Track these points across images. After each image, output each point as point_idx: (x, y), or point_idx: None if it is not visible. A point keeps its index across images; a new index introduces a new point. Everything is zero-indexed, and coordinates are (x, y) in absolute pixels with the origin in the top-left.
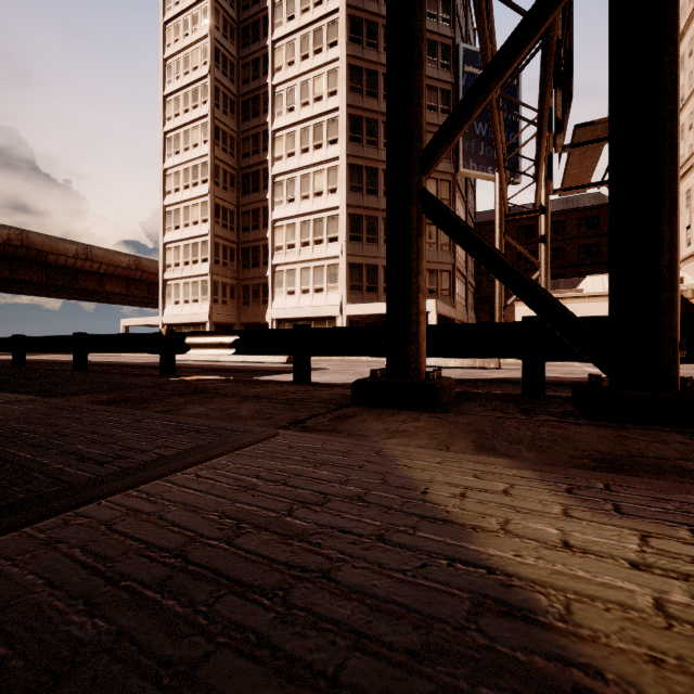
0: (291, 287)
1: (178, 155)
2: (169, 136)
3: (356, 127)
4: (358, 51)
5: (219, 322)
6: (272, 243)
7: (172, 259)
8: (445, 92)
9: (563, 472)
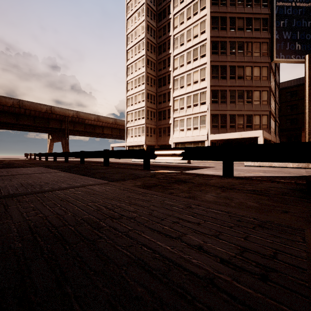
0: (181, 128)
1: (132, 74)
2: (128, 66)
3: (215, 46)
4: (216, 9)
5: (149, 144)
6: (173, 108)
7: (130, 118)
8: (264, 19)
9: None
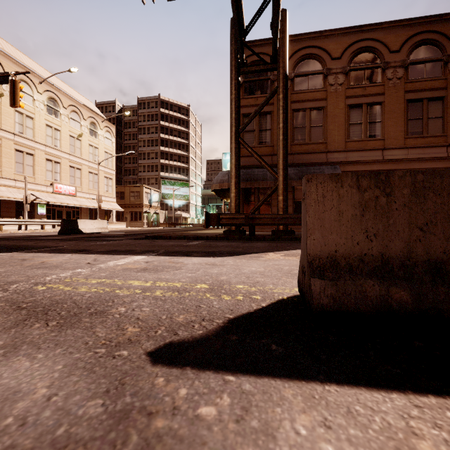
0: None
1: None
2: None
3: None
4: None
5: None
6: None
7: None
8: None
9: None
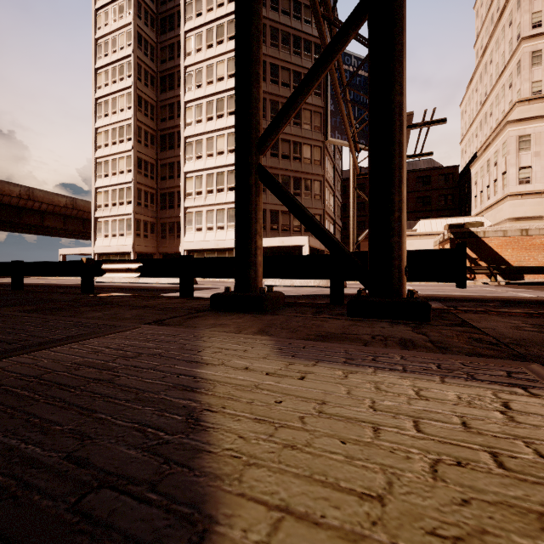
0: (199, 225)
1: (107, 117)
2: (100, 101)
3: None
4: None
5: (141, 252)
6: (184, 190)
7: (102, 201)
8: None
9: (291, 341)
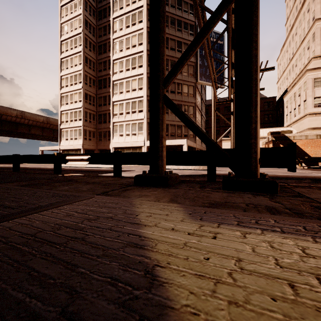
0: (121, 133)
1: (67, 69)
2: (63, 60)
3: None
4: None
5: (87, 149)
6: (112, 112)
7: (64, 119)
8: None
9: (194, 208)
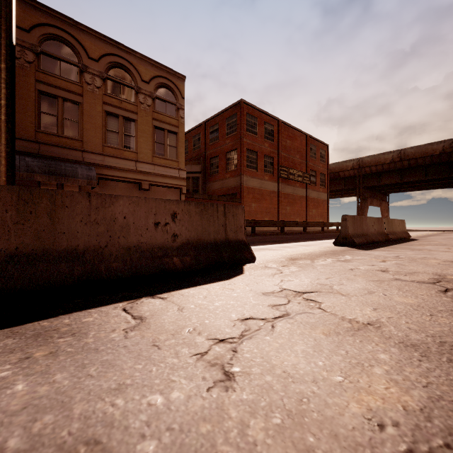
0: None
1: None
2: None
3: None
4: None
5: None
6: None
7: None
8: None
9: None
